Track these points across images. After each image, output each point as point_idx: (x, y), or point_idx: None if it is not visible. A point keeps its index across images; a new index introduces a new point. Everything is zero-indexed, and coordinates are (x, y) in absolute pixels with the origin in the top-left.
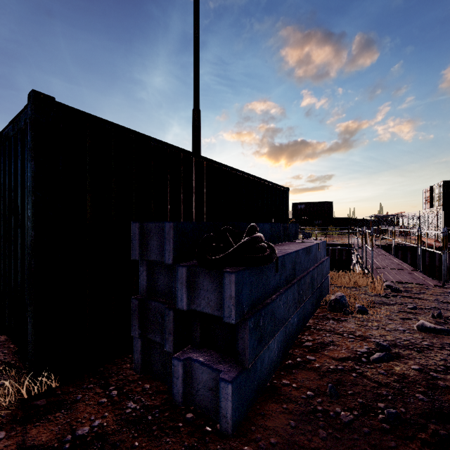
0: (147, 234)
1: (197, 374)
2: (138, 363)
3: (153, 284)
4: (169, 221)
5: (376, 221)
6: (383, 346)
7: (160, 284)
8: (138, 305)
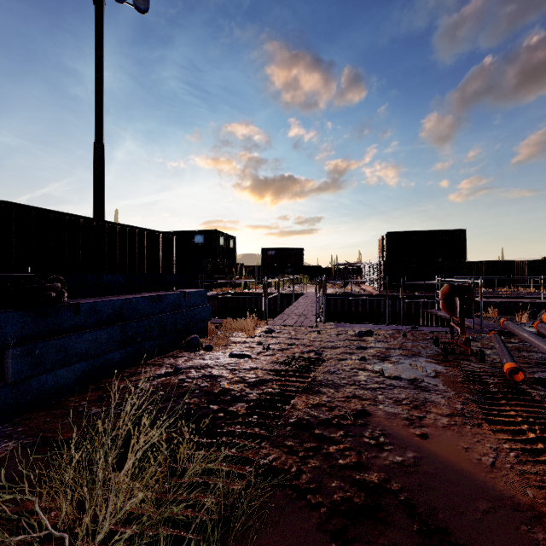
0: None
1: None
2: None
3: None
4: None
5: (345, 269)
6: (176, 369)
7: None
8: None
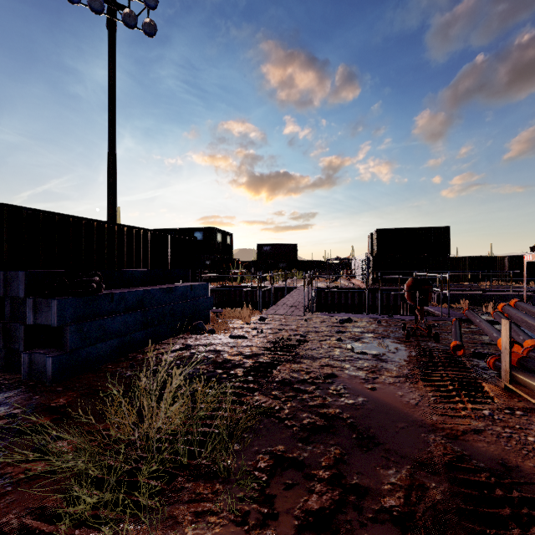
0: (10, 279)
1: (38, 360)
2: (2, 365)
3: (16, 313)
4: (23, 271)
5: (337, 264)
6: (188, 346)
7: (21, 312)
8: (2, 326)
